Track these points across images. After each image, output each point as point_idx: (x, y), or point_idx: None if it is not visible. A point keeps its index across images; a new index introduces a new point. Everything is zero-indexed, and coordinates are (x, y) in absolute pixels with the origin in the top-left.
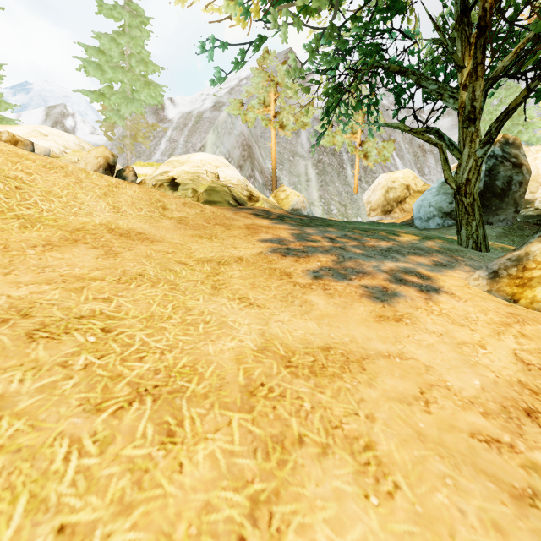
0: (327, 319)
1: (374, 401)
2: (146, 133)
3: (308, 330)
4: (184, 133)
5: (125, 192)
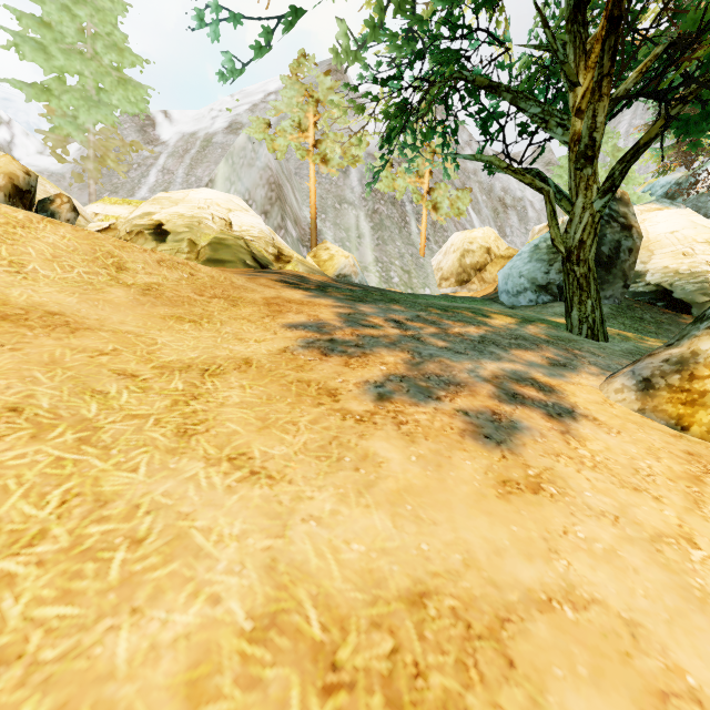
0: (410, 502)
1: None
2: (121, 154)
3: (373, 541)
4: (185, 163)
5: (42, 236)
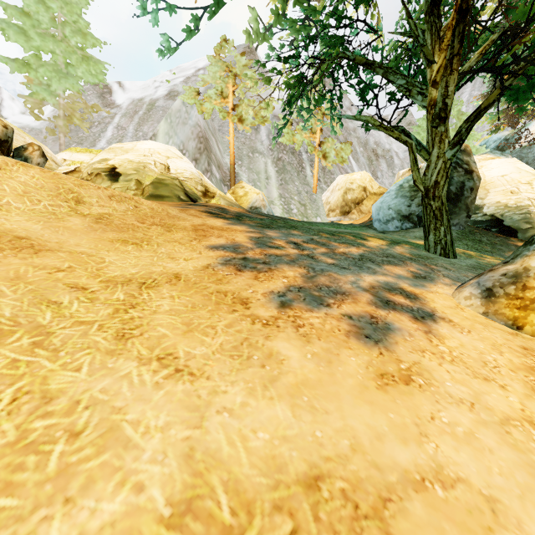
0: (307, 394)
1: None
2: (84, 114)
3: (276, 430)
4: (134, 121)
5: (15, 176)
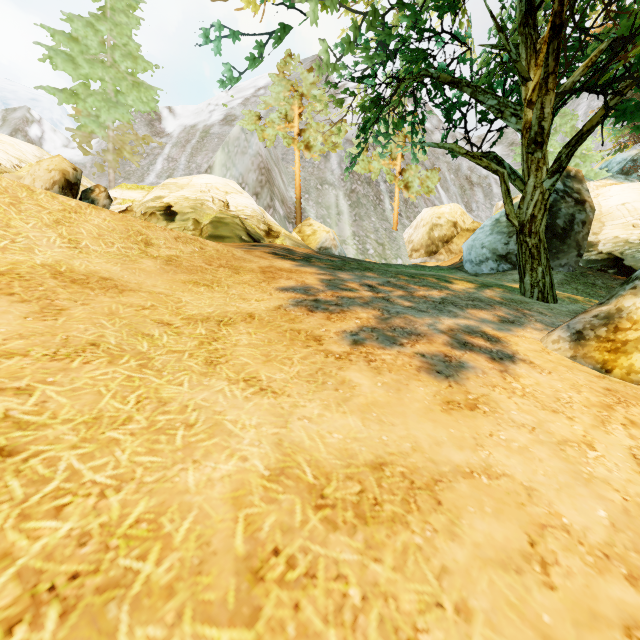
0: (376, 411)
1: (464, 570)
2: (135, 147)
3: (348, 433)
4: (187, 151)
5: (89, 220)
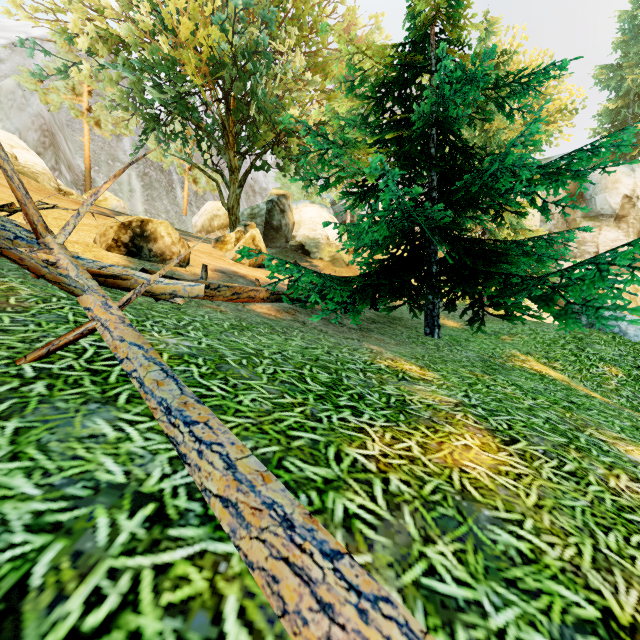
0: None
1: None
2: None
3: None
4: None
5: None
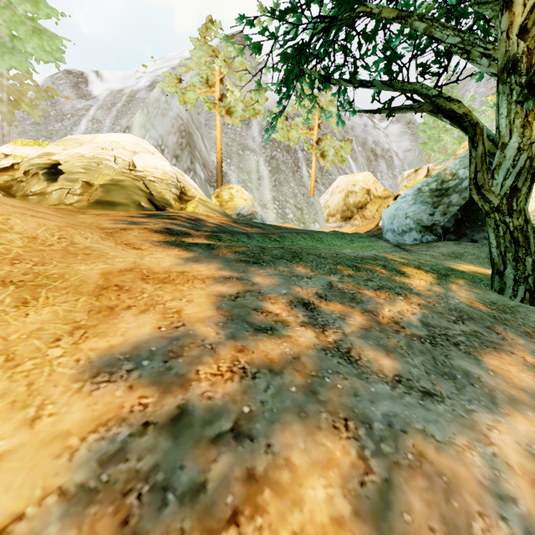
0: None
1: None
2: (36, 99)
3: None
4: (112, 114)
5: None
